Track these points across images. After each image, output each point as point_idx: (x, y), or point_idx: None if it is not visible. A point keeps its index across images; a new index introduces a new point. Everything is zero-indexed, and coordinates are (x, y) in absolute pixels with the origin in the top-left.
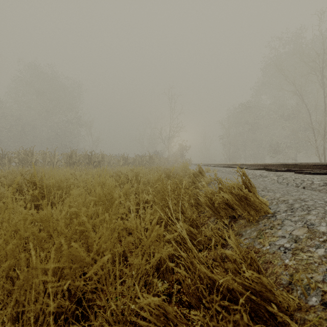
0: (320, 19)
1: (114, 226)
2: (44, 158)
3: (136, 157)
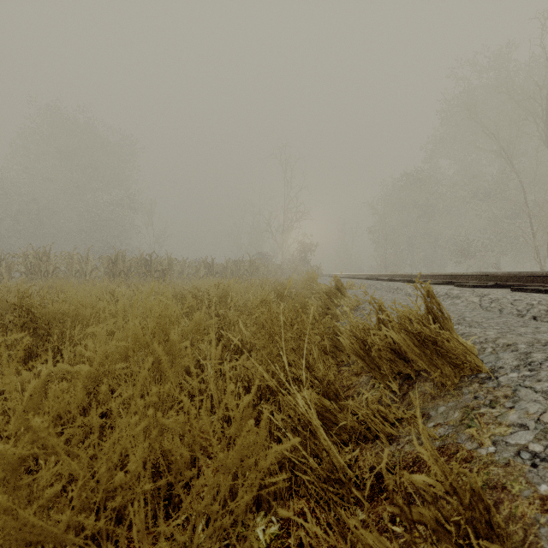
0: (542, 27)
1: (137, 430)
2: (69, 264)
3: (227, 263)
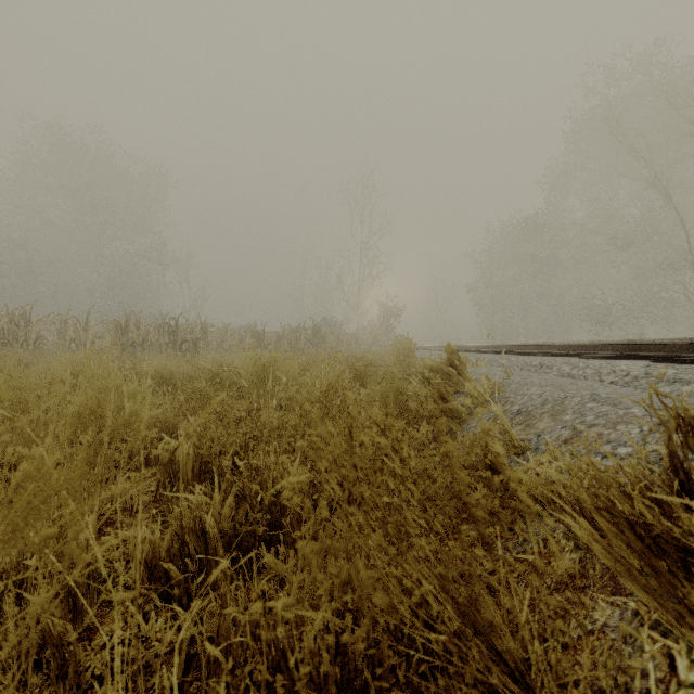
0: None
1: None
2: (61, 331)
3: (283, 331)
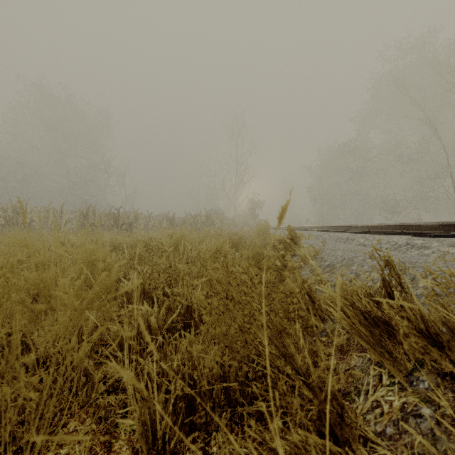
0: None
1: None
2: (45, 217)
3: (186, 217)
